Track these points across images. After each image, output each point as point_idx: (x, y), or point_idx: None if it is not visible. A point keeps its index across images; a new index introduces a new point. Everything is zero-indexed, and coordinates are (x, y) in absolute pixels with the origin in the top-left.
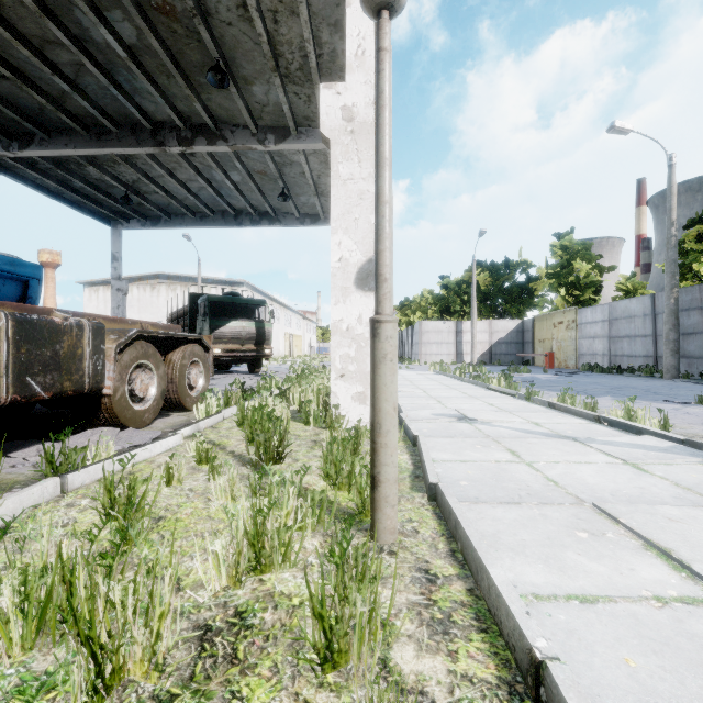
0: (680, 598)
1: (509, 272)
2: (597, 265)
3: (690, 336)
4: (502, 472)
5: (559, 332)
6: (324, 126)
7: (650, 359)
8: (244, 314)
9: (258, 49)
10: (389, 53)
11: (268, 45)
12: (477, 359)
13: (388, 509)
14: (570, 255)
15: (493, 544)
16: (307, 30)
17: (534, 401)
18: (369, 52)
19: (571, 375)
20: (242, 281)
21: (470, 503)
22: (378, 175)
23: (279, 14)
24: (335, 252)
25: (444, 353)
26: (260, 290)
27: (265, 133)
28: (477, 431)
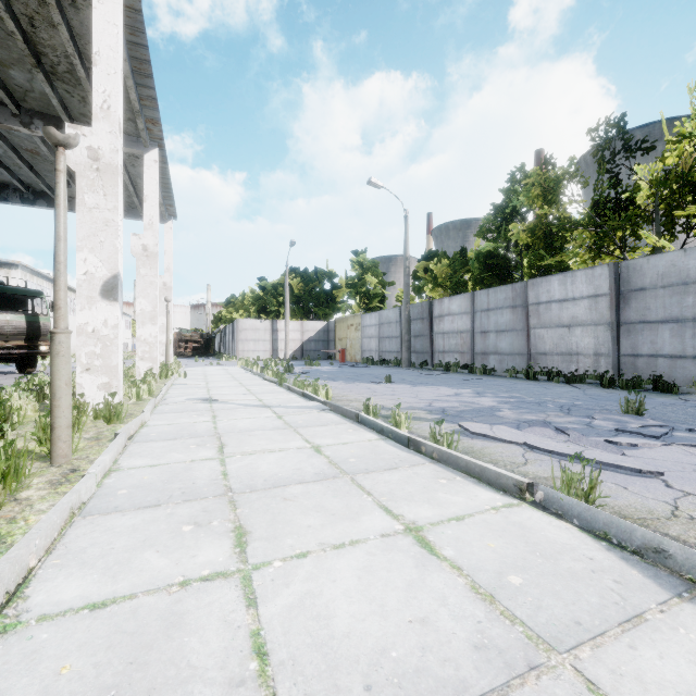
0: (203, 459)
1: (318, 280)
2: (382, 280)
3: (417, 338)
4: (189, 427)
5: (351, 332)
6: (70, 160)
7: (400, 354)
8: (11, 305)
9: (14, 41)
10: (63, 173)
11: (25, 44)
12: (291, 355)
13: (61, 443)
14: (364, 270)
15: (133, 456)
16: (70, 46)
17: (283, 386)
18: (114, 108)
19: (348, 367)
20: (15, 263)
21: (143, 442)
22: (55, 245)
23: (37, 21)
24: (81, 266)
25: (261, 349)
26: (46, 275)
27: (31, 117)
28: (209, 407)
